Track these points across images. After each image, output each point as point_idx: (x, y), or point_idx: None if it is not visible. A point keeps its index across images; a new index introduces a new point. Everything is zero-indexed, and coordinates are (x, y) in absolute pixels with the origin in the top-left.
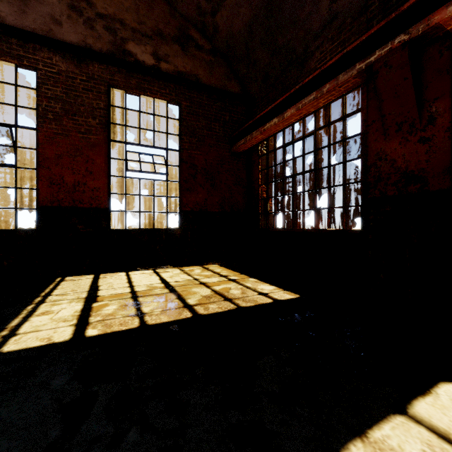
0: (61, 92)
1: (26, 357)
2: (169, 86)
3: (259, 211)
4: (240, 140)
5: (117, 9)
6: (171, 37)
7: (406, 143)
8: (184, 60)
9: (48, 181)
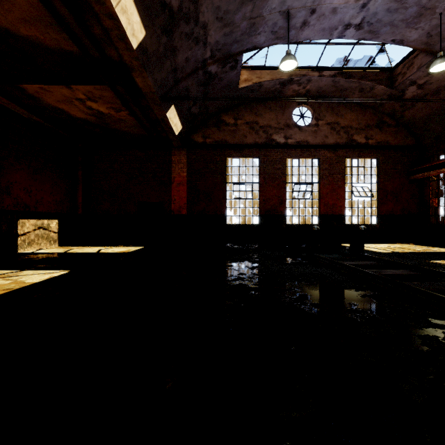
0: (327, 166)
1: (391, 253)
2: (372, 151)
3: (430, 214)
4: (417, 174)
5: (349, 122)
6: (374, 125)
7: None
8: (380, 135)
9: (323, 204)
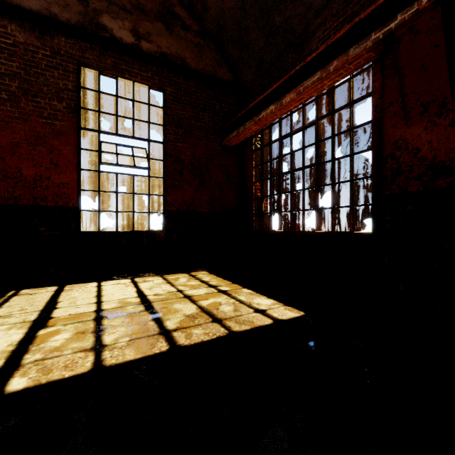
0: (18, 68)
1: None
2: (151, 69)
3: (253, 211)
4: (232, 133)
5: None
6: (154, 13)
7: (433, 128)
8: (169, 40)
9: (1, 173)
